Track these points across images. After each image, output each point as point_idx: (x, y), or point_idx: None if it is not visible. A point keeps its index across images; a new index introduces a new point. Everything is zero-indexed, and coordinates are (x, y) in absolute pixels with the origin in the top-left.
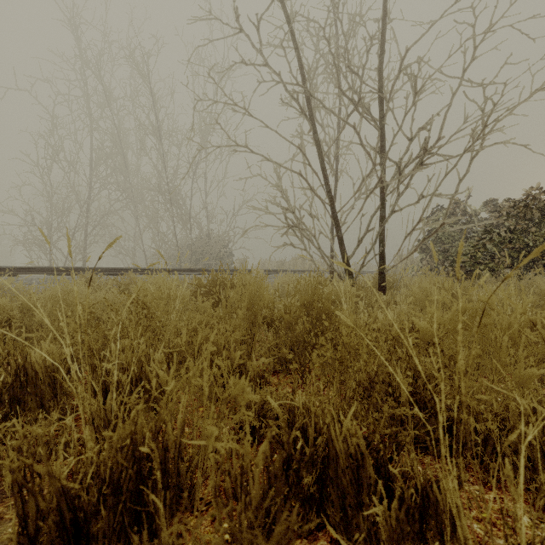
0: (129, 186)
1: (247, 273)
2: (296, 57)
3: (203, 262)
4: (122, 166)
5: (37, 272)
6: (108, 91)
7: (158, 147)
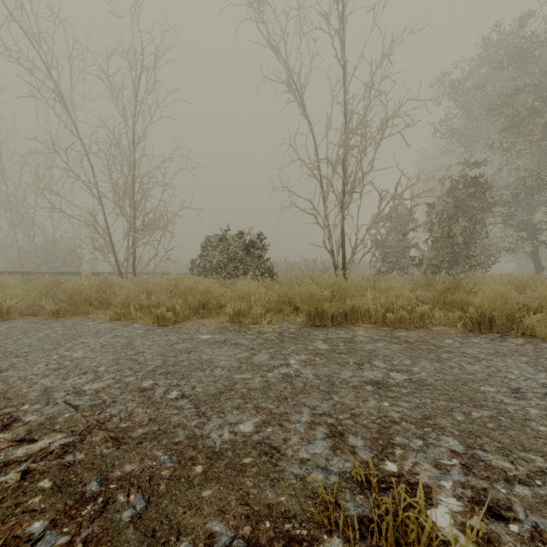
0: None
1: (51, 275)
2: (91, 167)
3: (47, 265)
4: None
5: None
6: None
7: None
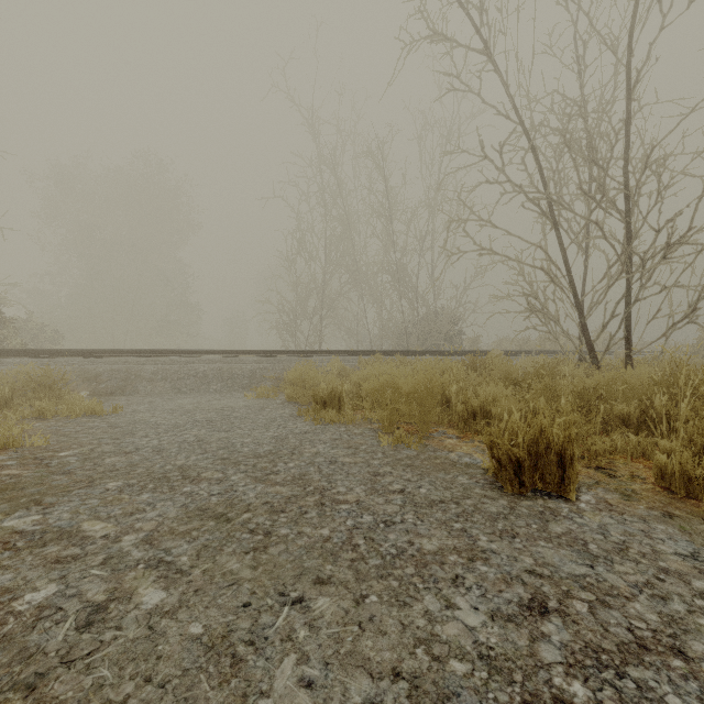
0: (357, 268)
1: (495, 356)
2: (538, 166)
3: (430, 342)
4: (349, 248)
5: (320, 354)
6: (341, 181)
7: (387, 228)
